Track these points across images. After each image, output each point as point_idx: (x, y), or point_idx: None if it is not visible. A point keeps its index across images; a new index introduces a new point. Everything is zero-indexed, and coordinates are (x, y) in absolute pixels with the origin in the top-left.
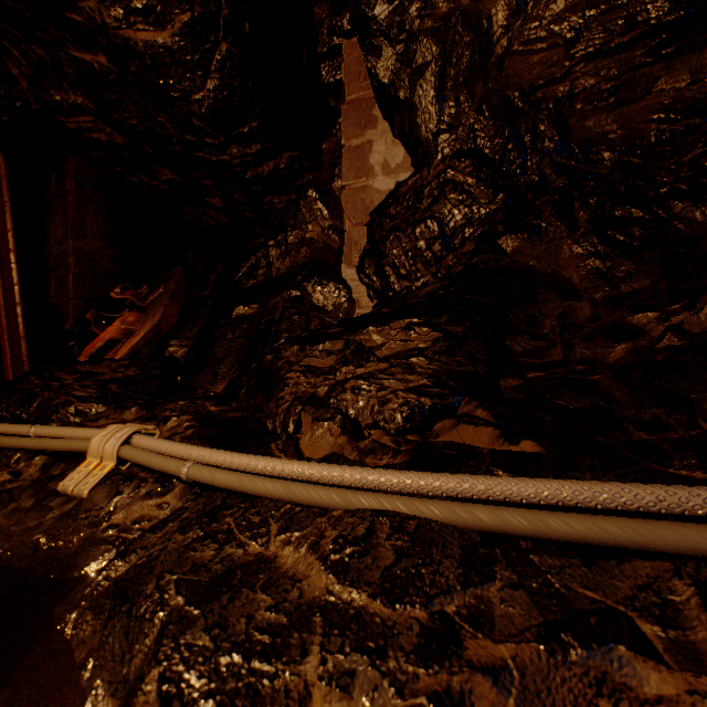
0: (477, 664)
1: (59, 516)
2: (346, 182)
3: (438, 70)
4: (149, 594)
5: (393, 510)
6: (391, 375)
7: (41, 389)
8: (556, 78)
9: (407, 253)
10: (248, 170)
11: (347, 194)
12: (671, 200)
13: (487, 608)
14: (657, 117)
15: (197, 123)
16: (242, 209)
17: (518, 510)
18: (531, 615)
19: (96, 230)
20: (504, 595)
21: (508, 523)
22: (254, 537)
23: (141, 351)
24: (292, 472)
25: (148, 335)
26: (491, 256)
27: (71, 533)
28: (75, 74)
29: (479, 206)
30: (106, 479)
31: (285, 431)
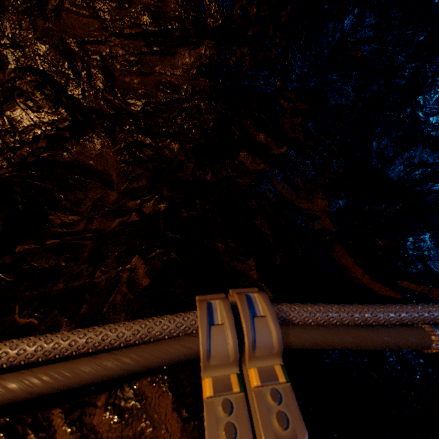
0: None
1: None
2: None
3: None
4: None
5: None
6: None
7: None
8: (99, 40)
9: None
10: None
11: None
12: (165, 137)
13: None
14: (159, 87)
15: None
16: None
17: None
18: None
19: None
20: None
21: None
22: None
23: None
24: None
25: None
26: (60, 153)
27: None
28: None
29: (45, 113)
30: None
31: None
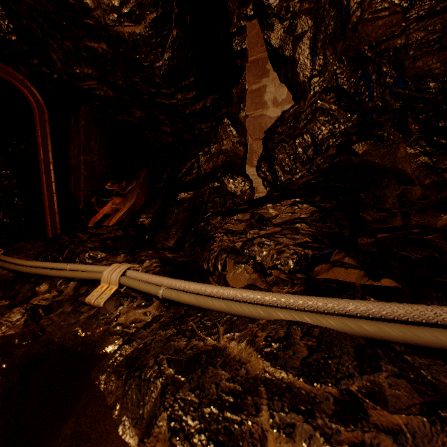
0: (381, 427)
1: (87, 317)
2: (248, 113)
3: (311, 35)
4: (151, 366)
5: (302, 321)
6: (283, 235)
7: (69, 243)
8: (395, 35)
9: (289, 156)
10: (187, 108)
11: (249, 120)
12: None
13: (380, 389)
14: None
15: (157, 80)
16: (182, 133)
17: (393, 325)
18: (413, 396)
19: (96, 149)
20: (390, 382)
21: (387, 332)
22: (209, 334)
23: (124, 221)
24: (229, 295)
25: (128, 211)
26: (347, 157)
27: (95, 327)
28: (88, 56)
29: (340, 123)
30: (113, 296)
31: (217, 269)
